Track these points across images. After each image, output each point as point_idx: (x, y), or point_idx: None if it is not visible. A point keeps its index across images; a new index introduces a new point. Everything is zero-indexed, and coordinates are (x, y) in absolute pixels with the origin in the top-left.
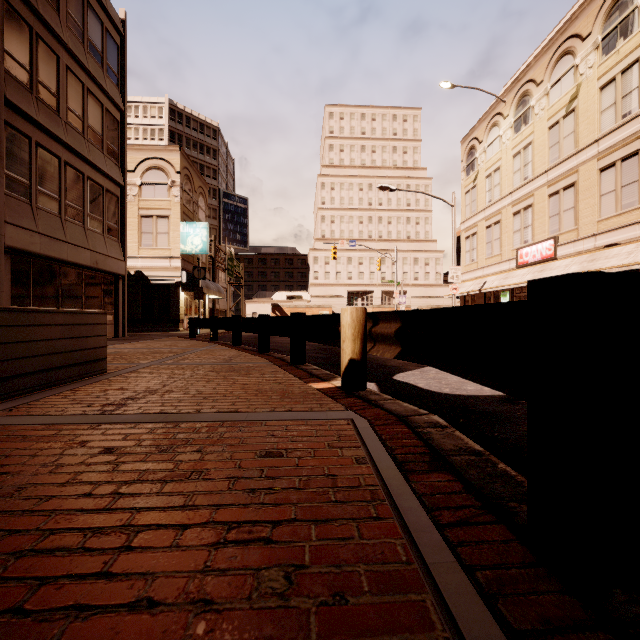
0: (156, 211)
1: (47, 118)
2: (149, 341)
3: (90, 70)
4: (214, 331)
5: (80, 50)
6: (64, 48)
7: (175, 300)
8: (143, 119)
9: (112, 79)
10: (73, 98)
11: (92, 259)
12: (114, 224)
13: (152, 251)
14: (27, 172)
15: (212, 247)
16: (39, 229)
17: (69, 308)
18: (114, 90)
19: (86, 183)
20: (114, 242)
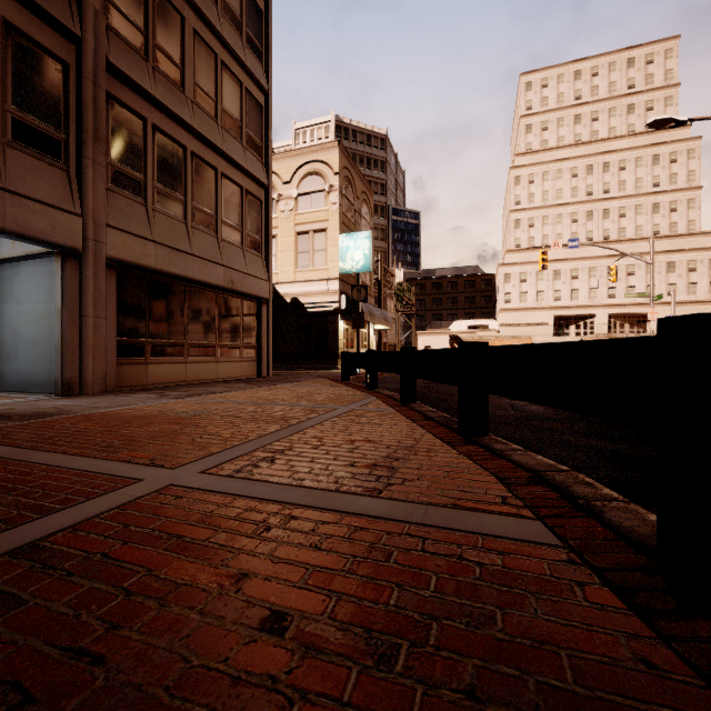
0: (312, 225)
1: (167, 94)
2: (284, 386)
3: (224, 36)
4: (372, 373)
5: (211, 10)
6: (191, 7)
7: (333, 331)
8: (310, 143)
9: (254, 52)
10: (203, 72)
11: (226, 277)
12: (256, 235)
13: (308, 273)
14: (141, 163)
15: (378, 268)
16: (155, 237)
17: (198, 340)
18: (256, 65)
19: (220, 181)
20: (256, 257)
